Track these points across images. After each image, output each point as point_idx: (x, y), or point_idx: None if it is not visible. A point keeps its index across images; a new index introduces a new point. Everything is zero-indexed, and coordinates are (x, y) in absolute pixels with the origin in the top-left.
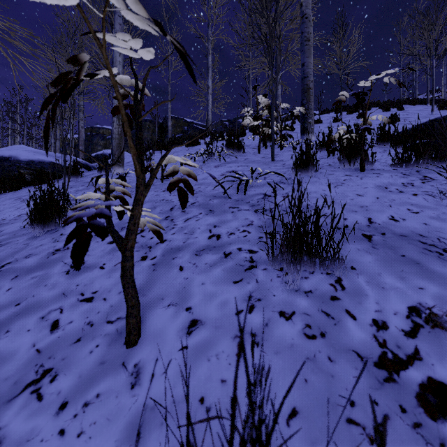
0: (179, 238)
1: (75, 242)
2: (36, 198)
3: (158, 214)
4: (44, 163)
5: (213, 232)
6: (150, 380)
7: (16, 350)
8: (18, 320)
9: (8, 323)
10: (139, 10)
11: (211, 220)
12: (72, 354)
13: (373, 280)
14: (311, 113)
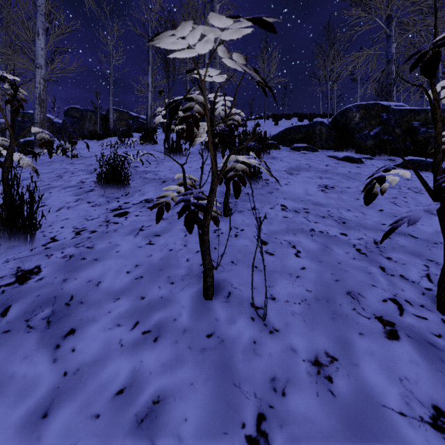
0: (59, 183)
1: None
2: None
3: (54, 174)
4: None
5: (82, 181)
6: None
7: None
8: None
9: None
10: None
11: (87, 176)
12: None
13: (143, 193)
14: (217, 117)
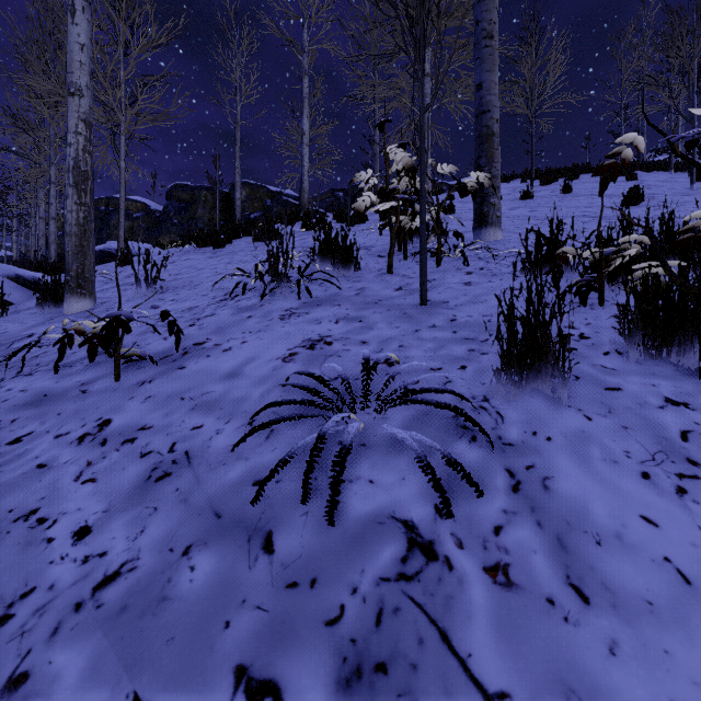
0: None
1: None
2: None
3: None
4: None
5: None
6: None
7: None
8: None
9: None
10: None
11: None
12: None
13: None
14: (495, 185)
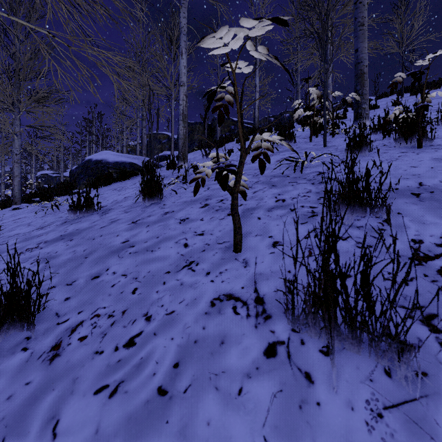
0: (252, 203)
1: (220, 178)
2: (145, 180)
3: None
4: (125, 164)
5: (278, 198)
6: (255, 265)
7: (169, 255)
8: (162, 243)
9: (157, 245)
10: (262, 51)
11: (275, 191)
12: (203, 256)
13: (416, 219)
14: (365, 98)
